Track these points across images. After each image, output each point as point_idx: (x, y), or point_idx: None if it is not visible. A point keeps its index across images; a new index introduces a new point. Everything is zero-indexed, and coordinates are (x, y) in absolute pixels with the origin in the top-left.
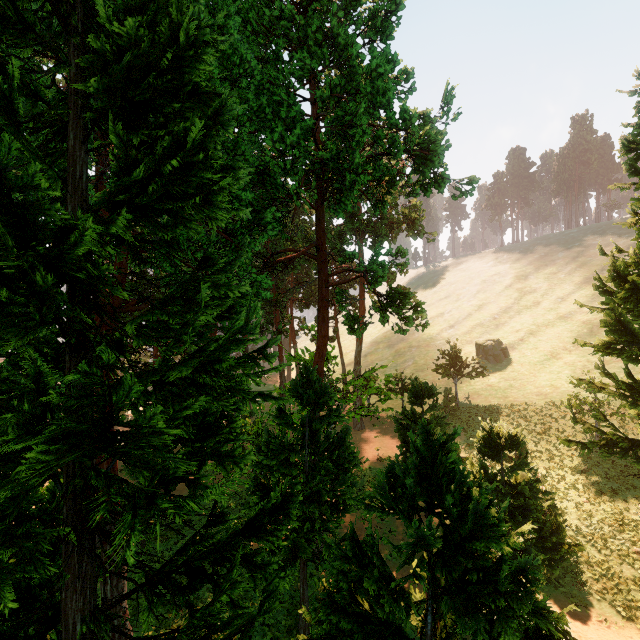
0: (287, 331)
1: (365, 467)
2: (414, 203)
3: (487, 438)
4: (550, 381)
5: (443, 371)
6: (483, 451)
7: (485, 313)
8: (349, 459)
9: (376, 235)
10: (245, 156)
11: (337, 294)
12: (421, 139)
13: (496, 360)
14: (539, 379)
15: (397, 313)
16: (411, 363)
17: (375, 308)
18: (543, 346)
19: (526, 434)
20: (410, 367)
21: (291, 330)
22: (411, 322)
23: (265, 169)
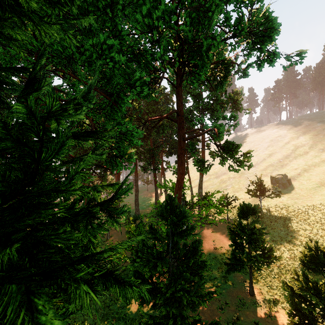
0: (159, 169)
1: (206, 253)
2: (236, 91)
3: (312, 256)
4: (322, 200)
5: (253, 193)
6: (306, 264)
7: (274, 158)
8: (201, 265)
9: (212, 111)
10: (122, 36)
11: (190, 145)
12: (261, 18)
13: (284, 186)
14: (314, 199)
15: (232, 158)
16: (230, 187)
17: (217, 154)
18: (314, 178)
19: (312, 236)
20: (230, 189)
21: (162, 168)
22: (242, 164)
23: (139, 50)
